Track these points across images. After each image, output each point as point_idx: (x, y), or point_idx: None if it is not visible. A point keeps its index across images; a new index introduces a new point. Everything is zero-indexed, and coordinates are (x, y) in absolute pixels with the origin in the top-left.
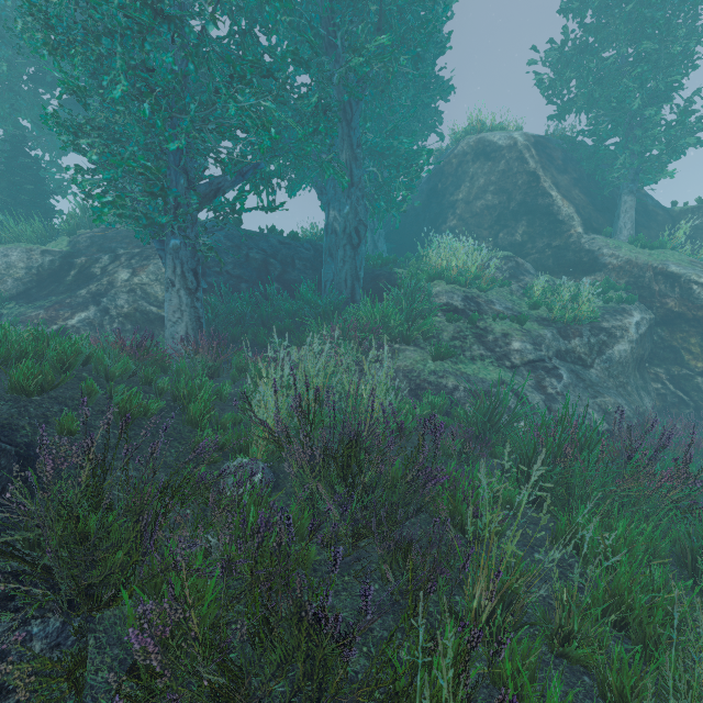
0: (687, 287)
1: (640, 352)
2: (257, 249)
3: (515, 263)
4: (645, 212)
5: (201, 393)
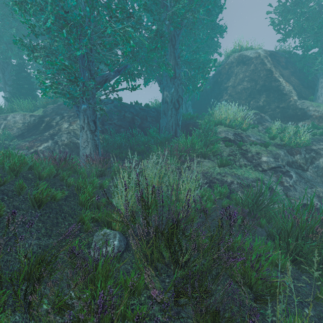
0: None
1: None
2: (129, 112)
3: (260, 116)
4: None
5: (88, 187)
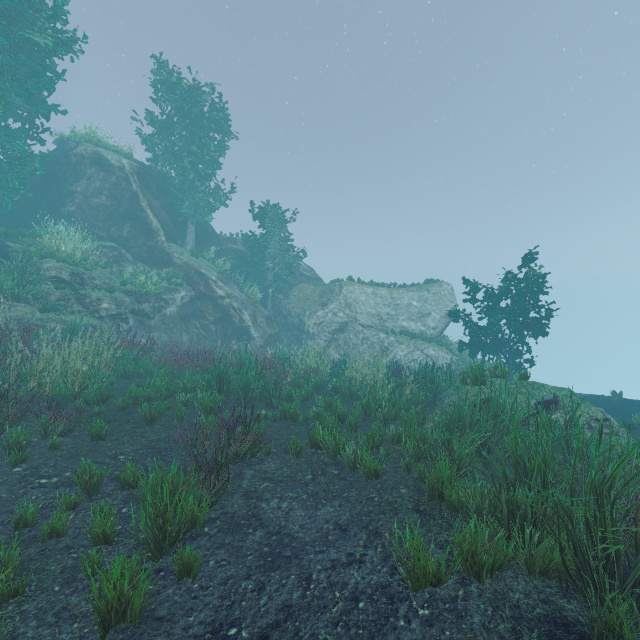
0: (208, 280)
1: (185, 312)
2: None
3: (119, 252)
4: (206, 234)
5: None
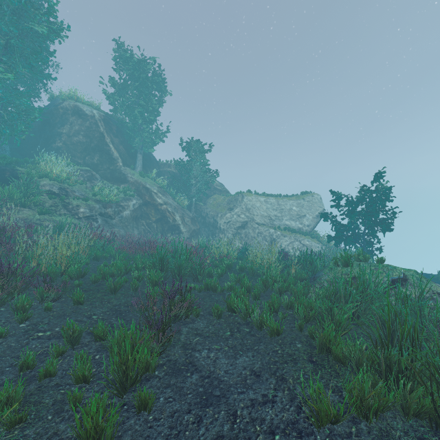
0: (151, 193)
1: (135, 214)
2: None
3: (91, 174)
4: (150, 161)
5: None
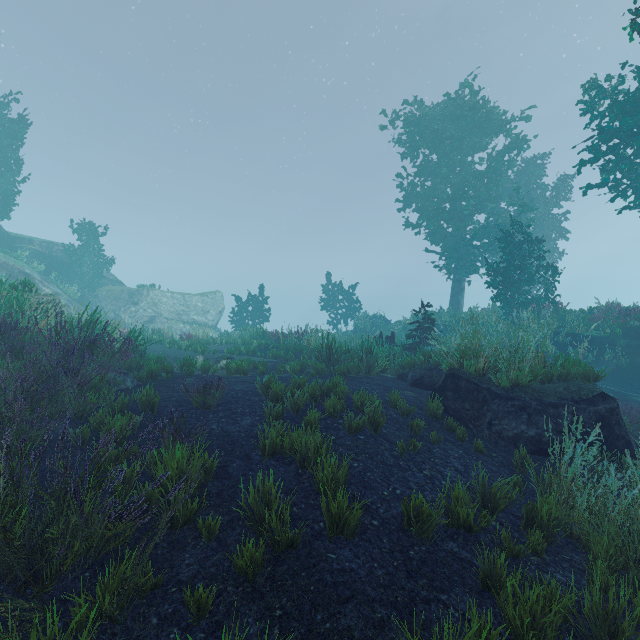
0: (34, 280)
1: None
2: None
3: None
4: None
5: None
